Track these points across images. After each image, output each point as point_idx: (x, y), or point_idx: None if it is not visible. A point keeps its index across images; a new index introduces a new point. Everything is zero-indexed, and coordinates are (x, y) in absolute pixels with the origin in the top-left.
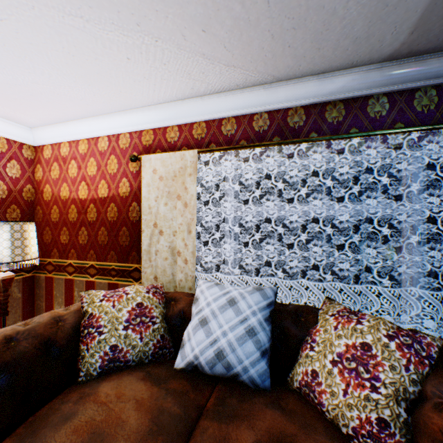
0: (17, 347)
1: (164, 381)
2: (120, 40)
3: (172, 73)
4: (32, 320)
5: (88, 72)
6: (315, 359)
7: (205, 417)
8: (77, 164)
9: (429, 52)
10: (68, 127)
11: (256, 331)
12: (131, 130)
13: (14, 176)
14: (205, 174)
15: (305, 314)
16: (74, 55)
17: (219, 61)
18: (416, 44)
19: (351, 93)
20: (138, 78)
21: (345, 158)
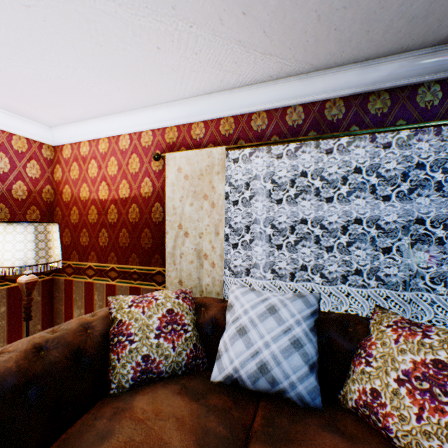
0: (47, 356)
1: (202, 396)
2: (152, 27)
3: (202, 63)
4: (60, 327)
5: (115, 64)
6: (374, 376)
7: (255, 440)
8: (97, 163)
9: None
10: (89, 126)
11: (302, 343)
12: (153, 127)
13: (34, 177)
14: (233, 173)
15: (352, 324)
16: (101, 45)
17: (255, 49)
18: None
19: (399, 81)
20: (165, 70)
21: (389, 153)
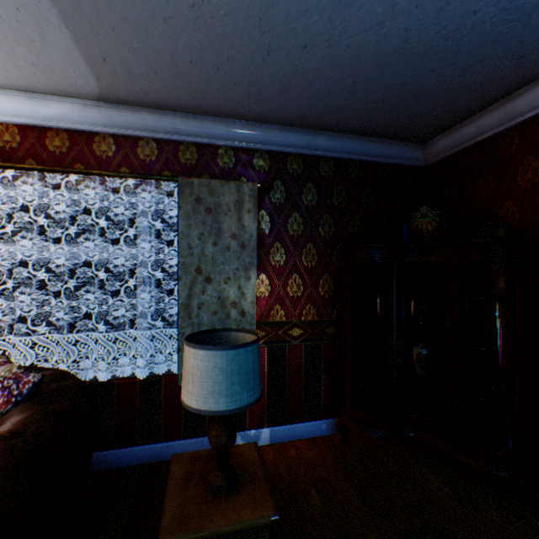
0: None
1: None
2: None
3: None
4: None
5: None
6: None
7: None
8: None
9: (140, 105)
10: None
11: None
12: None
13: None
14: None
15: None
16: None
17: None
18: (117, 93)
19: (74, 124)
20: None
21: (75, 195)
